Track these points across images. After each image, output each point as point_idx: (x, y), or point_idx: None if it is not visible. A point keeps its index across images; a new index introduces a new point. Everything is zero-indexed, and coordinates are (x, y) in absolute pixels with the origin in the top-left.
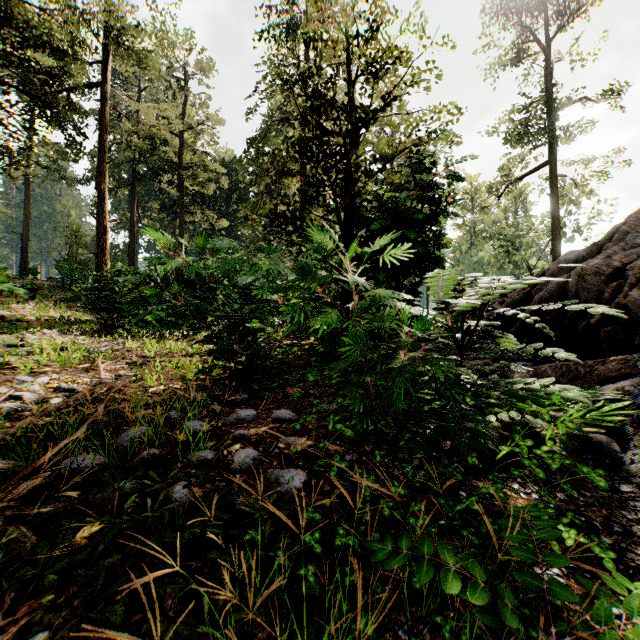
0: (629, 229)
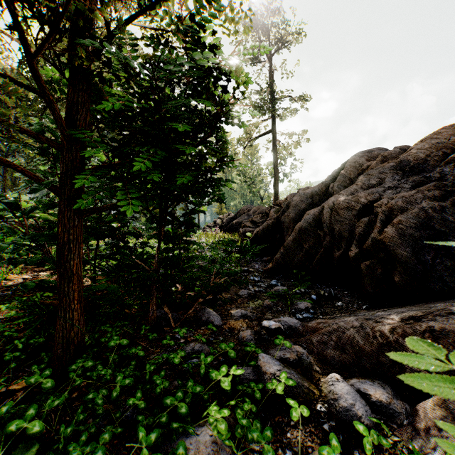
0: (347, 173)
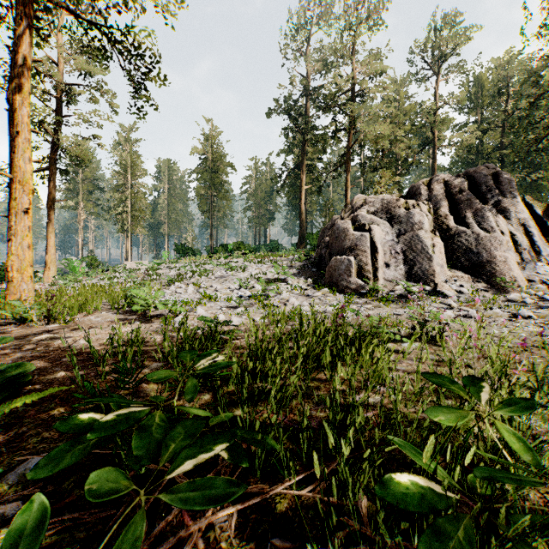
0: None
